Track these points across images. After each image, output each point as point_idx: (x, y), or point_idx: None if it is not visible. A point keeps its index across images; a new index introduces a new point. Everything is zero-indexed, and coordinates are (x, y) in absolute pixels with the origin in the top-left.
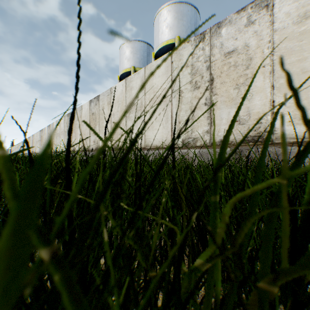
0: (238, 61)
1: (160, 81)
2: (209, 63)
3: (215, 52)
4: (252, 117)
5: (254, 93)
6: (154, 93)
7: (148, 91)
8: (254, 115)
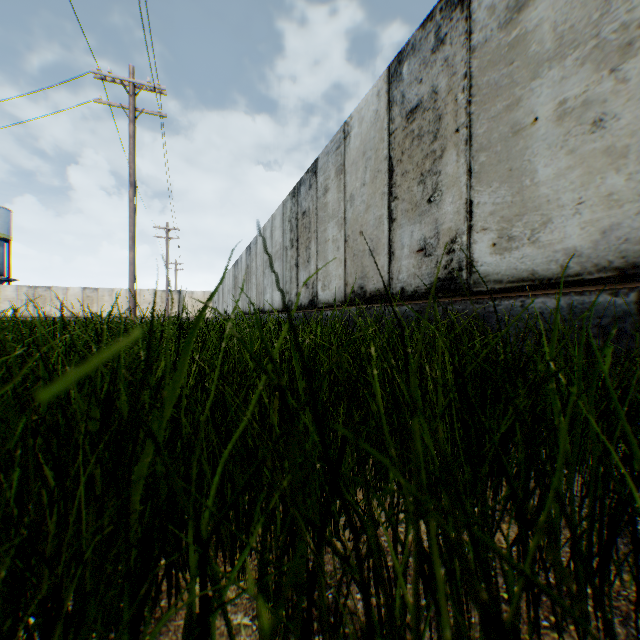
0: (44, 298)
1: (12, 293)
2: (36, 295)
3: (38, 293)
4: (48, 312)
5: (49, 306)
6: (9, 297)
7: (4, 295)
8: (49, 311)
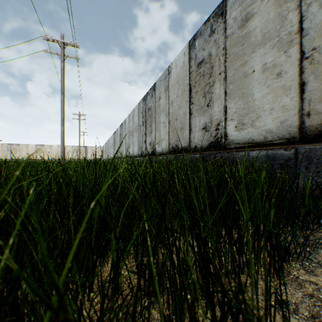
0: (16, 149)
1: None
2: (11, 148)
3: (12, 147)
4: (18, 156)
5: (18, 154)
6: None
7: None
8: (18, 156)
